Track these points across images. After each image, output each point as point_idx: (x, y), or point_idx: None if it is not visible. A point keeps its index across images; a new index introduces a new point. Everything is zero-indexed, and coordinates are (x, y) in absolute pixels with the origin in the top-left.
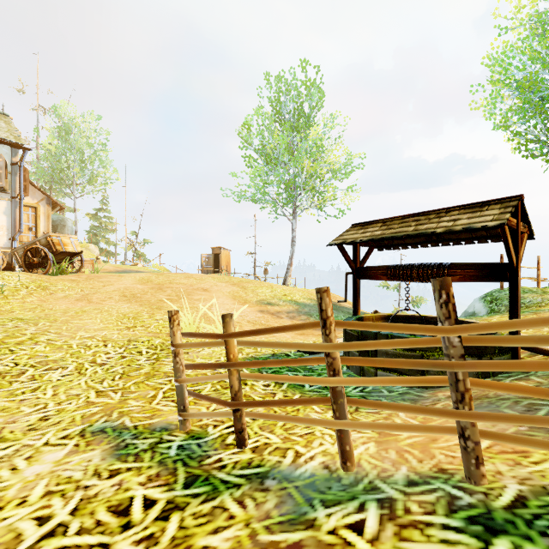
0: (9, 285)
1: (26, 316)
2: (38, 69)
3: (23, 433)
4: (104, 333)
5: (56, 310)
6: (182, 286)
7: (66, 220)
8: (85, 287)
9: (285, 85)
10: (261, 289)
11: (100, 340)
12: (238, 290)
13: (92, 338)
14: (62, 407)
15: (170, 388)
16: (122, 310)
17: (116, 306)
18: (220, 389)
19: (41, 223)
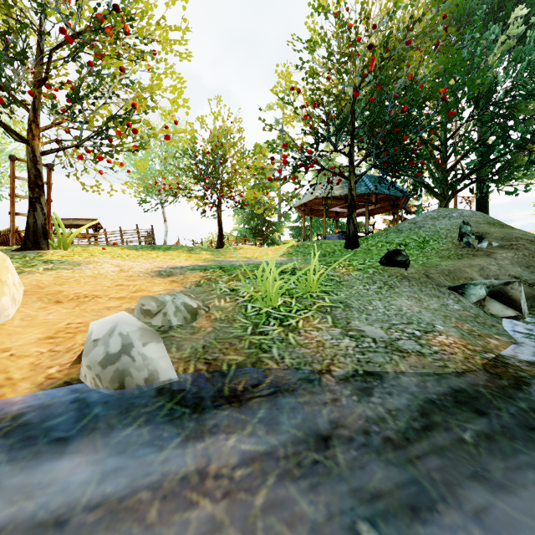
0: None
1: None
2: None
3: None
4: None
5: None
6: None
7: None
8: None
9: None
10: None
11: None
12: None
13: None
14: None
15: None
16: None
17: None
18: None
19: None
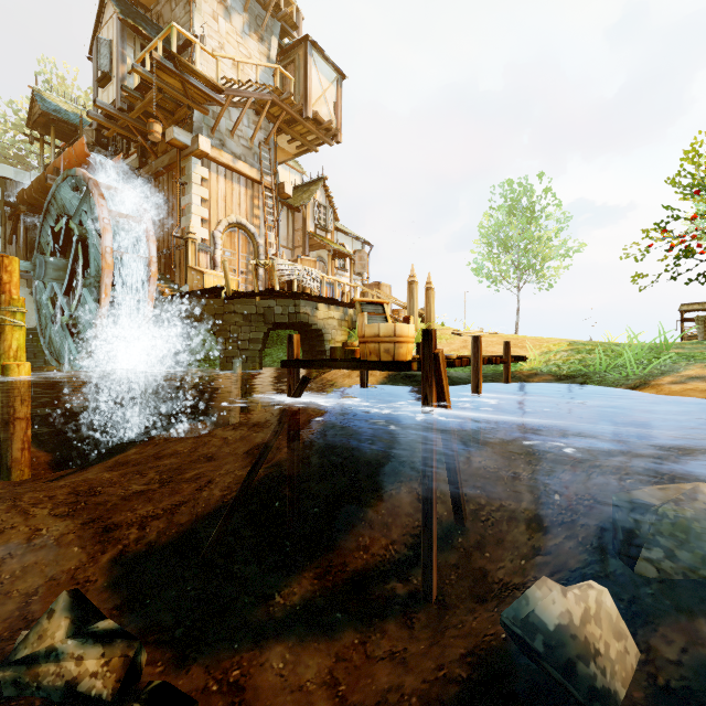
0: None
1: None
2: None
3: None
4: None
5: None
6: None
7: None
8: None
9: (525, 190)
10: None
11: None
12: None
13: None
14: None
15: None
16: None
17: None
18: None
19: None
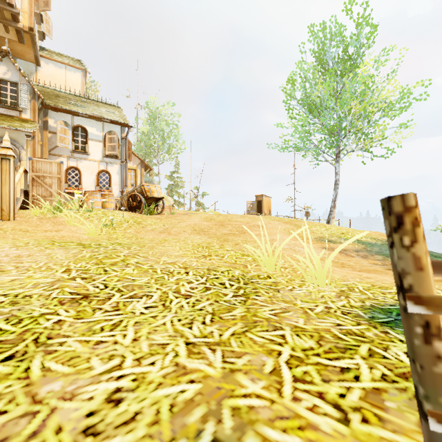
0: (117, 220)
1: (123, 242)
2: (137, 80)
3: (73, 441)
4: (183, 259)
5: (145, 239)
6: (239, 224)
7: (153, 181)
8: (165, 223)
9: (330, 32)
10: (314, 227)
11: (181, 267)
12: (292, 227)
13: (173, 264)
14: (141, 369)
15: (291, 354)
16: (195, 240)
17: (189, 237)
18: (391, 376)
19: (138, 181)
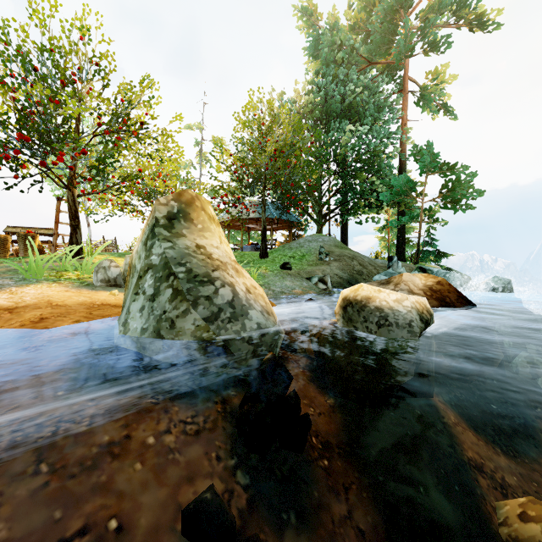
0: None
1: None
2: None
3: None
4: None
5: None
6: None
7: None
8: None
9: None
10: None
11: None
12: None
13: None
14: None
15: None
16: None
17: None
18: None
19: None
